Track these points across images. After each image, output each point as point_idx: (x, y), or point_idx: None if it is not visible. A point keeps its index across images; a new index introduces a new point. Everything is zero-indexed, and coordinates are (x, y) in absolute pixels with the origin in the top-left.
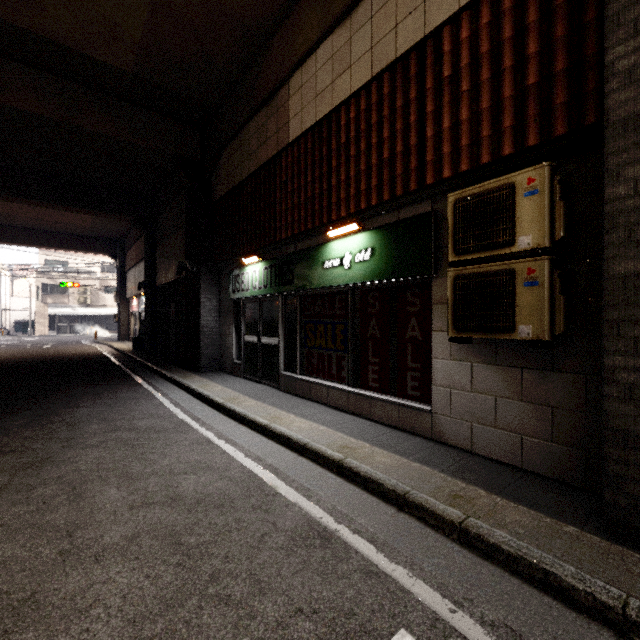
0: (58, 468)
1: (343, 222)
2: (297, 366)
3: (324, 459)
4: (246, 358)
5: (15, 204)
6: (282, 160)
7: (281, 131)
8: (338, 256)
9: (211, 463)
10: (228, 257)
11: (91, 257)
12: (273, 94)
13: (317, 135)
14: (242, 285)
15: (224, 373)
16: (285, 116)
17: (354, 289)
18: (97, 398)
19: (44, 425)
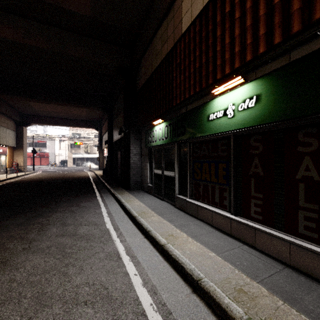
0: (2, 275)
1: (227, 79)
2: (187, 192)
3: (221, 310)
4: (155, 183)
5: (53, 106)
6: (177, 48)
7: (176, 28)
8: (222, 108)
9: (112, 289)
10: (145, 122)
11: (90, 131)
12: (171, 6)
13: (204, 17)
14: (152, 138)
15: (143, 191)
16: (179, 16)
17: (236, 134)
18: (69, 205)
19: (29, 225)
